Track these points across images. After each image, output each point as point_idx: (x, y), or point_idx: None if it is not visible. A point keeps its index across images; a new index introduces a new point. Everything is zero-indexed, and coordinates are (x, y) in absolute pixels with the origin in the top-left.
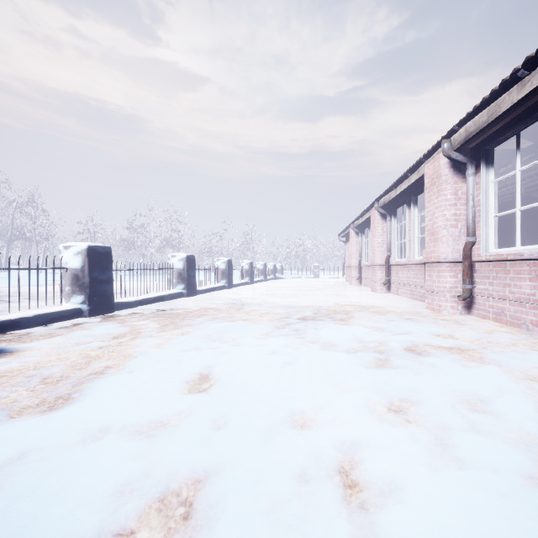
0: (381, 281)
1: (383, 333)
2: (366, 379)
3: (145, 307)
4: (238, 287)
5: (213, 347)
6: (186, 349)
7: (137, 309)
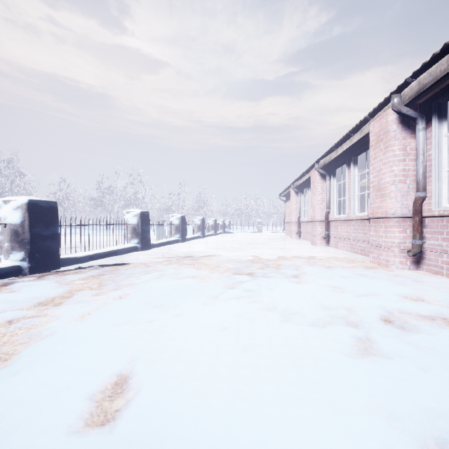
0: (320, 235)
1: (345, 295)
2: (363, 389)
3: (96, 262)
4: (191, 240)
5: (149, 320)
6: (114, 323)
7: (86, 265)
